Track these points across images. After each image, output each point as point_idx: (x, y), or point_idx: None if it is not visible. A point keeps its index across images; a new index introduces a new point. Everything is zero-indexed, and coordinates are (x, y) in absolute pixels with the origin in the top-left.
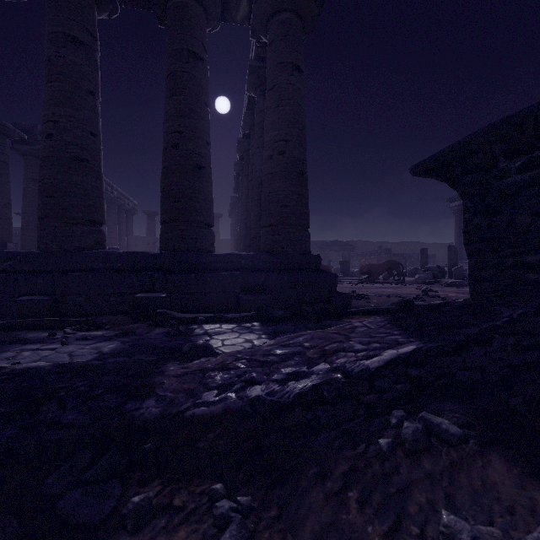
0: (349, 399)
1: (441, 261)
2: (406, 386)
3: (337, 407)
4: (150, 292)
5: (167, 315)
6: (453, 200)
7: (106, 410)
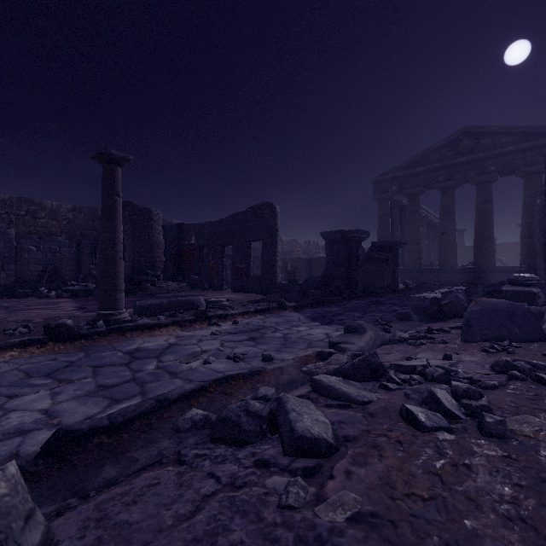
0: None
1: None
2: None
3: None
4: None
5: None
6: None
7: None
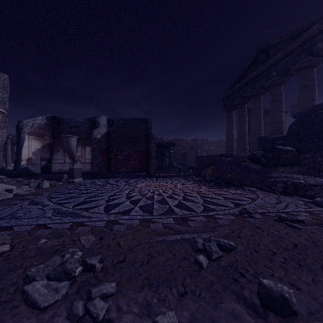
0: None
1: None
2: None
3: None
4: None
5: None
6: None
7: None
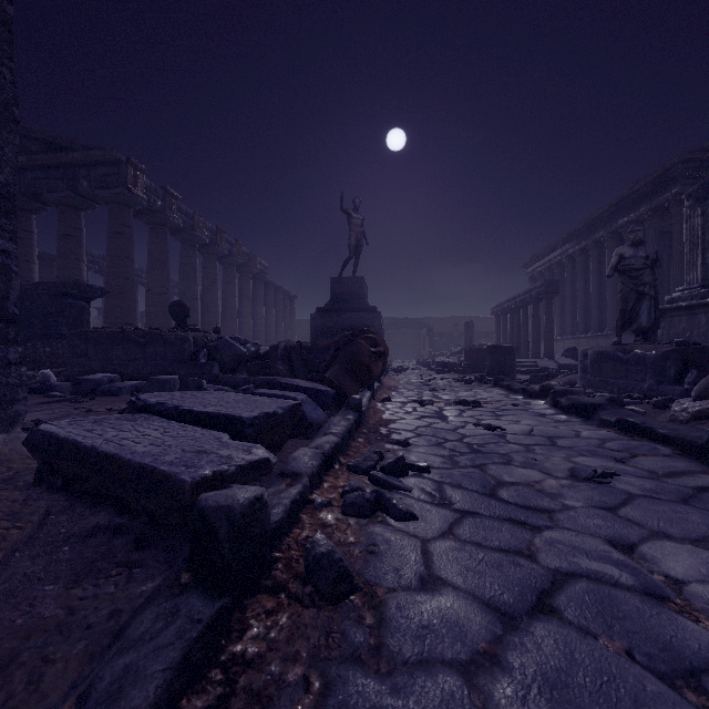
0: None
1: None
2: None
3: None
4: None
5: None
6: (527, 265)
7: None
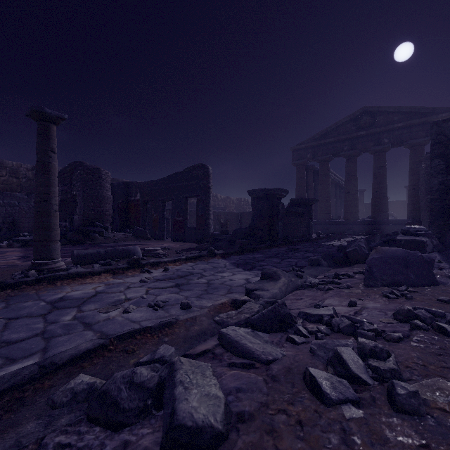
0: None
1: None
2: None
3: None
4: None
5: None
6: None
7: None
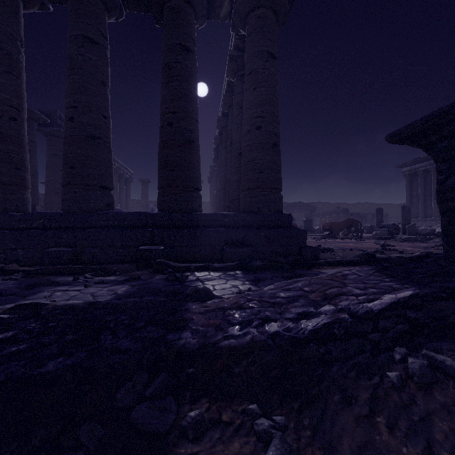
0: (356, 336)
1: (393, 220)
2: (405, 326)
3: (345, 343)
4: (150, 245)
5: (165, 264)
6: (404, 166)
7: (152, 339)
